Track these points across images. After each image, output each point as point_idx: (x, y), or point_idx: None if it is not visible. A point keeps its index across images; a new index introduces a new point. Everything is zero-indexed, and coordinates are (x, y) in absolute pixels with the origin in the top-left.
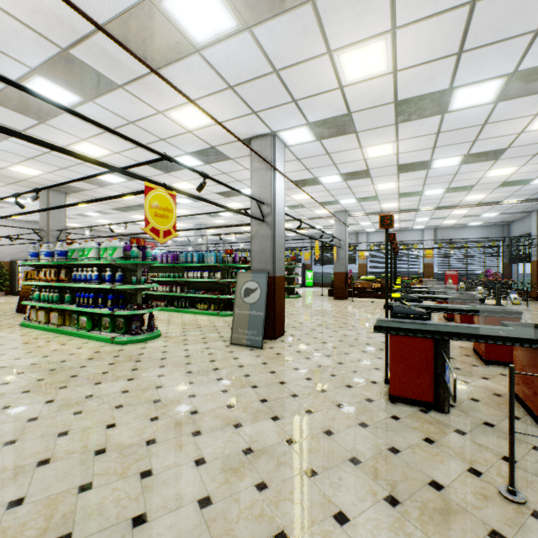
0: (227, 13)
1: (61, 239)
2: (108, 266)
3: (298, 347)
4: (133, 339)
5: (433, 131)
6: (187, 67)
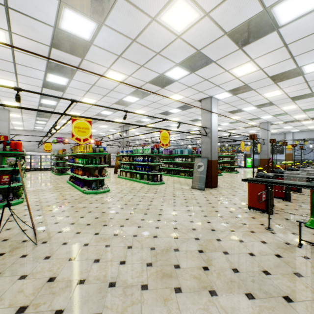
0: (185, 71)
1: (127, 145)
2: (146, 156)
3: (221, 191)
4: (154, 183)
5: (302, 82)
6: (173, 85)
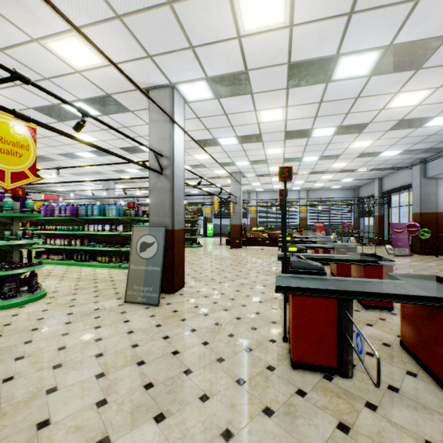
0: None
1: None
2: None
3: (197, 301)
4: (4, 304)
5: (317, 100)
6: None
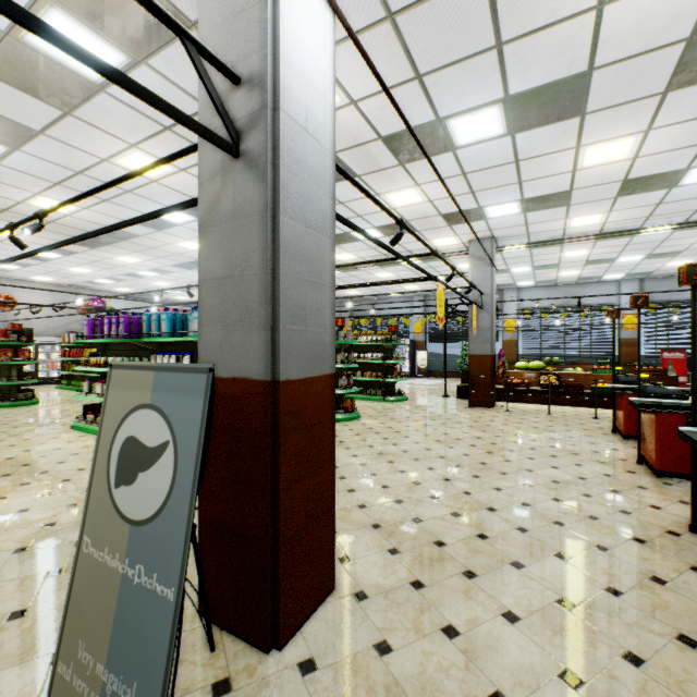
0: None
1: None
2: None
3: None
4: None
5: None
6: None
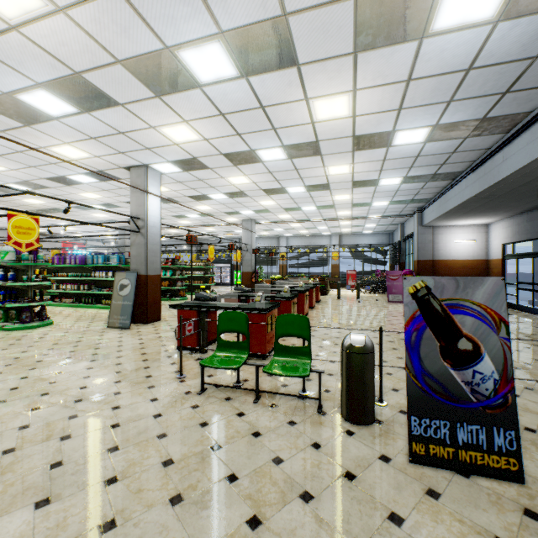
0: (67, 105)
1: None
2: (1, 267)
3: (160, 327)
4: (22, 326)
5: (266, 171)
6: (52, 126)
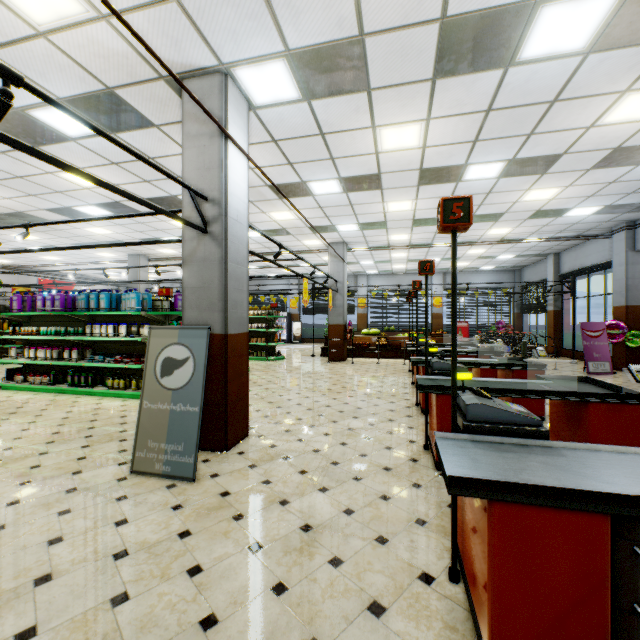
0: None
1: None
2: None
3: (269, 469)
4: None
5: (482, 106)
6: None
